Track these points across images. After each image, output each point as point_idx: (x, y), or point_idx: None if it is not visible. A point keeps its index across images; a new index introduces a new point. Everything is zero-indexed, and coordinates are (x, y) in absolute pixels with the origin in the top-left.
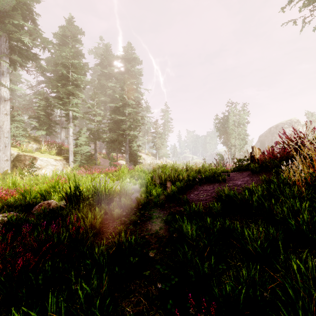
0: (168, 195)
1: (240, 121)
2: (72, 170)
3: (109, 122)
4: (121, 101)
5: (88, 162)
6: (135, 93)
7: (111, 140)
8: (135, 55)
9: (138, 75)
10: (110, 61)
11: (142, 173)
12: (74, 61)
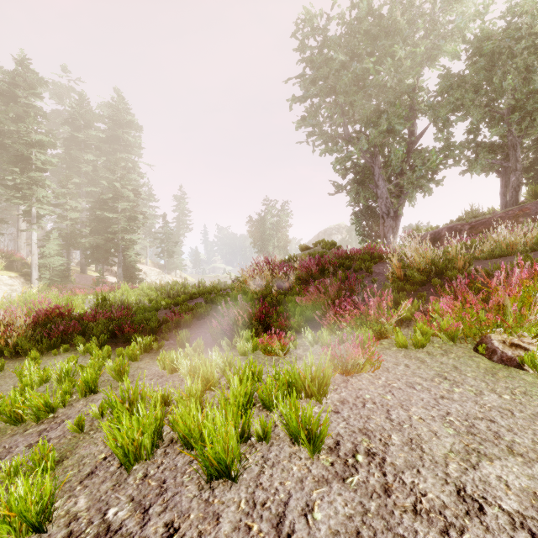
0: (174, 302)
1: (279, 225)
2: (39, 291)
3: (89, 219)
4: (111, 192)
5: (62, 280)
6: (130, 174)
7: (93, 247)
8: (130, 117)
9: (135, 147)
10: (88, 121)
11: (150, 291)
12: (42, 138)
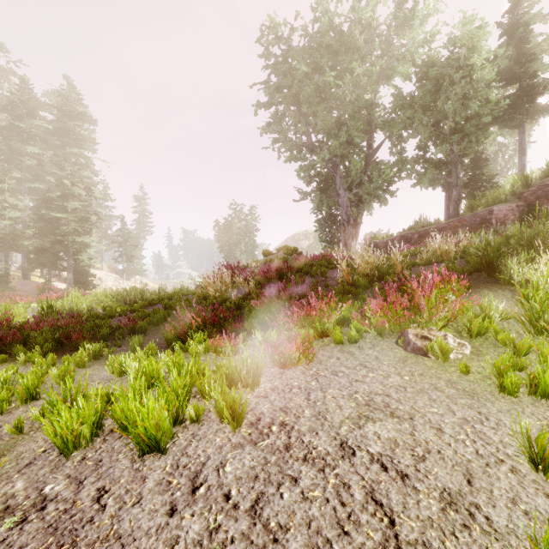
0: (131, 309)
1: (246, 229)
2: None
3: (33, 219)
4: (59, 190)
5: None
6: (82, 171)
7: (37, 250)
8: (83, 108)
9: (88, 142)
10: (32, 109)
11: (104, 298)
12: None
